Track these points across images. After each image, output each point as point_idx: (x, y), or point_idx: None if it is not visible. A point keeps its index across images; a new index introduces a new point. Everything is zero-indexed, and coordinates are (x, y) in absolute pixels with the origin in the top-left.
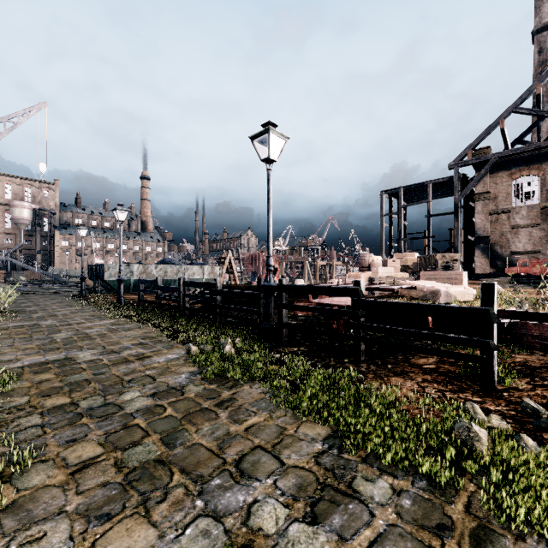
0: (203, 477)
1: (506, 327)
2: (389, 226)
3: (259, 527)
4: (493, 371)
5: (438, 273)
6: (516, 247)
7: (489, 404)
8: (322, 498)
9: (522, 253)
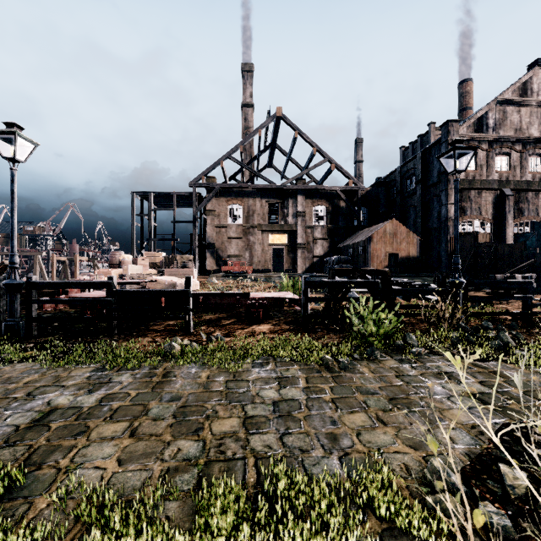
0: (2, 406)
1: (201, 301)
2: (140, 225)
3: (58, 404)
4: (190, 322)
5: (178, 270)
6: (230, 252)
7: (186, 338)
8: (94, 387)
9: (234, 257)
